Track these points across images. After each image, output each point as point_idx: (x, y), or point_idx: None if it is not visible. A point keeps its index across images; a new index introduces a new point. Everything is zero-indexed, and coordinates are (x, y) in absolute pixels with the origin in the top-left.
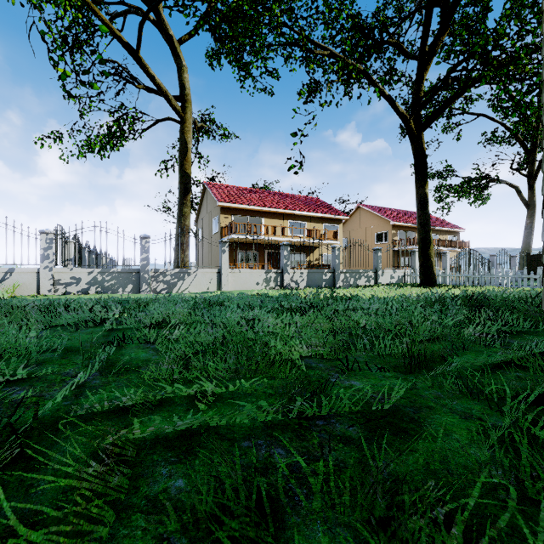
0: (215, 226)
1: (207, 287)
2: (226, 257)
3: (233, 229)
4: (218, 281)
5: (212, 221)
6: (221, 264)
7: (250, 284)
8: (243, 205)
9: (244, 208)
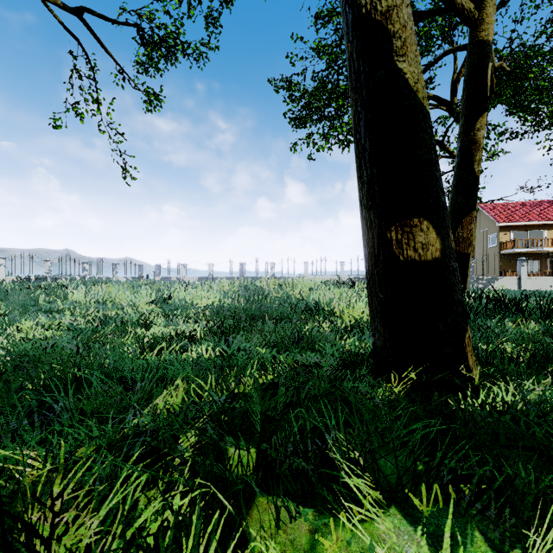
0: (492, 241)
1: (510, 287)
2: (524, 269)
3: (515, 244)
4: (518, 284)
5: (488, 237)
6: (520, 274)
7: (544, 286)
8: (523, 222)
9: (523, 224)
